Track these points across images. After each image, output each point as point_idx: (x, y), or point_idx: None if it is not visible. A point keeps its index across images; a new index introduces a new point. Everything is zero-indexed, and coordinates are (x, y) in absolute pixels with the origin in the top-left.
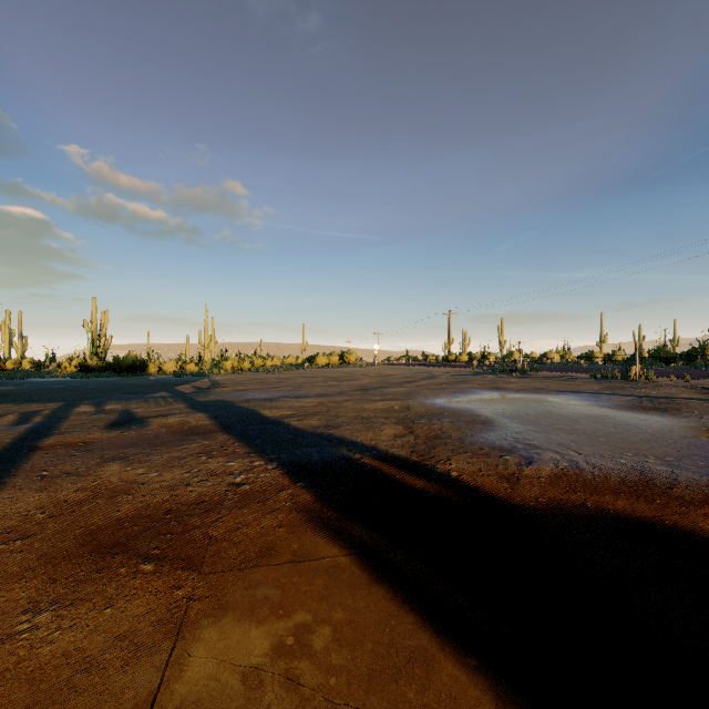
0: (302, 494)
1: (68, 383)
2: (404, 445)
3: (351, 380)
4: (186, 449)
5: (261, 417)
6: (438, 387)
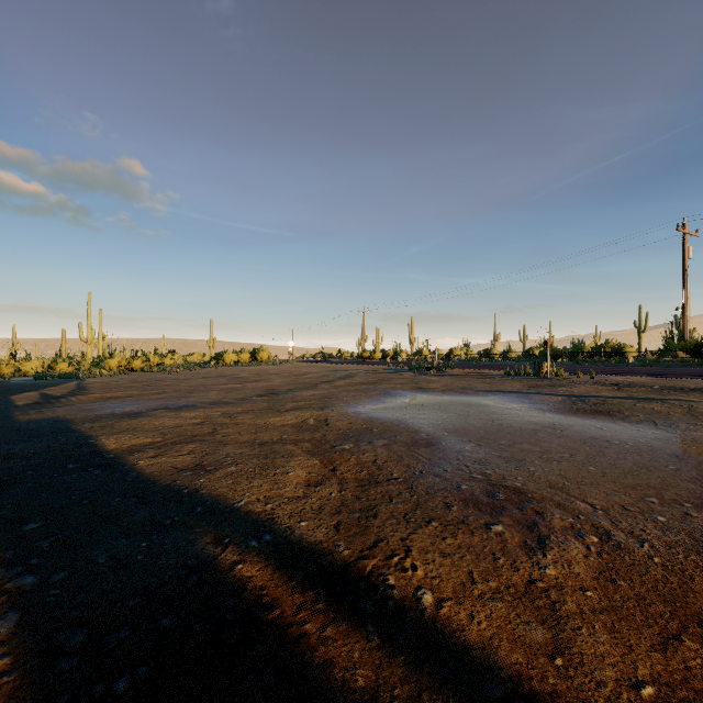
0: None
1: None
2: (323, 510)
3: (260, 381)
4: None
5: (95, 451)
6: (358, 388)
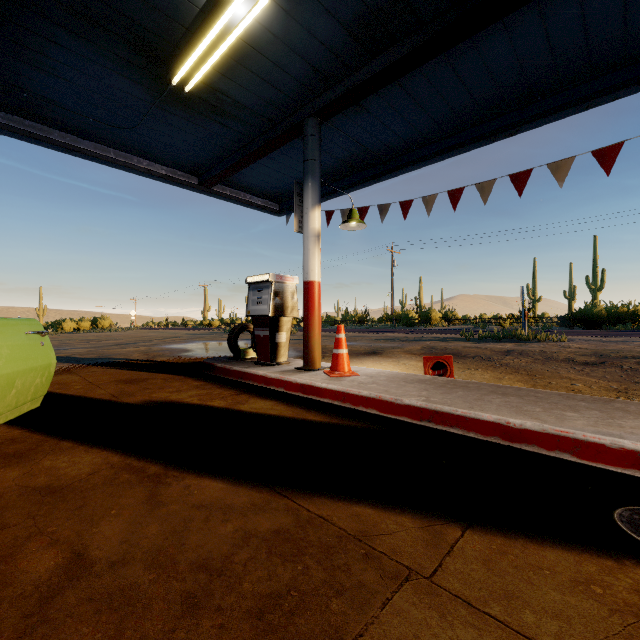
0: (100, 367)
1: None
2: (142, 357)
3: (109, 340)
4: None
5: None
6: (177, 341)
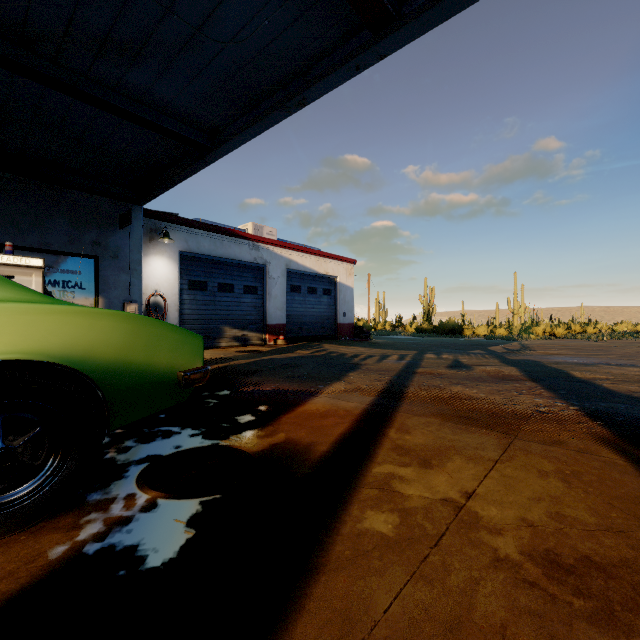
0: (597, 428)
1: (412, 340)
2: None
3: None
4: (502, 386)
5: (570, 376)
6: None
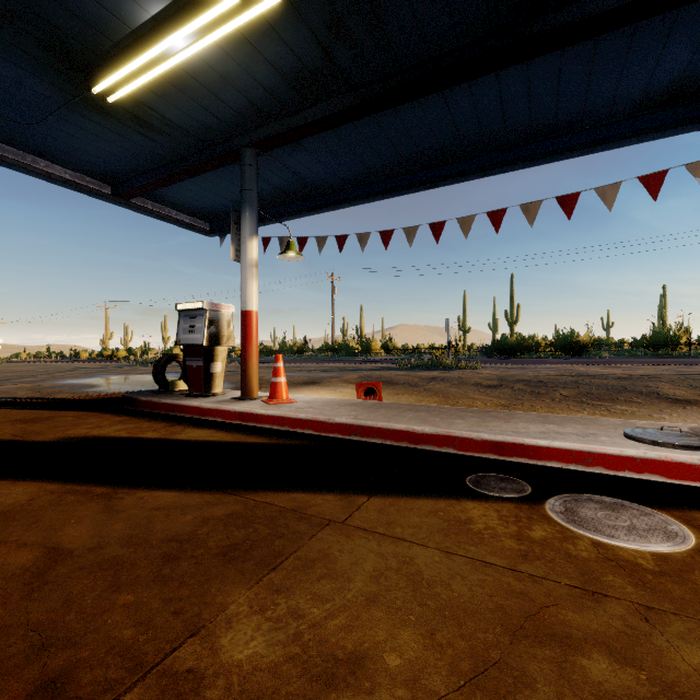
0: None
1: None
2: (33, 395)
3: None
4: None
5: None
6: (74, 375)
